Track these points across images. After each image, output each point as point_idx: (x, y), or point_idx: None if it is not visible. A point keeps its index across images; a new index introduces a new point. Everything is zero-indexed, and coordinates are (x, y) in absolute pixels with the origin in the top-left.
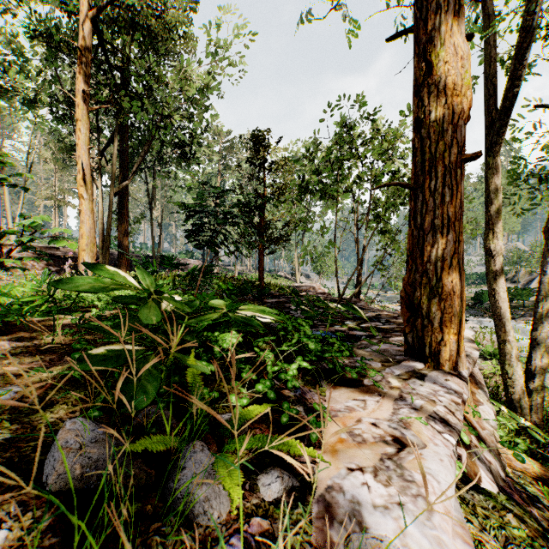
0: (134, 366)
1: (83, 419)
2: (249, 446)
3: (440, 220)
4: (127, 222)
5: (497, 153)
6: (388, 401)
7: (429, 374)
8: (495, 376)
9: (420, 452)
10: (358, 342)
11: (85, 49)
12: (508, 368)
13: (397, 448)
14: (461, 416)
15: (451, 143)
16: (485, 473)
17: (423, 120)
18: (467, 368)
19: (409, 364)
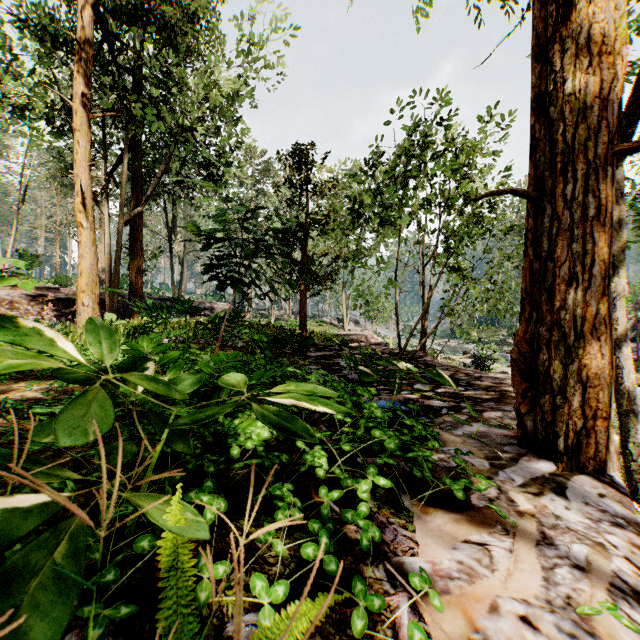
0: None
1: None
2: None
3: (580, 244)
4: (140, 258)
5: (618, 161)
6: (526, 548)
7: (569, 483)
8: None
9: None
10: (440, 418)
11: (85, 42)
12: (631, 447)
13: None
14: None
15: (597, 127)
16: None
17: (552, 93)
18: (616, 467)
19: (532, 463)
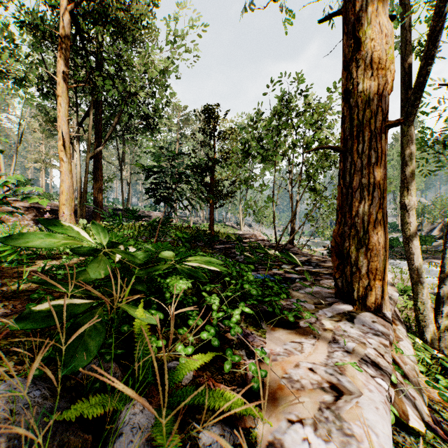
0: (63, 333)
1: (21, 380)
2: (191, 401)
3: (367, 179)
4: (101, 181)
5: (410, 122)
6: (322, 344)
7: (357, 316)
8: (405, 309)
9: (356, 400)
10: (294, 284)
11: (64, 37)
12: (420, 305)
13: (334, 396)
14: (389, 358)
15: (376, 111)
16: (412, 410)
17: (351, 91)
18: (390, 309)
19: (339, 306)
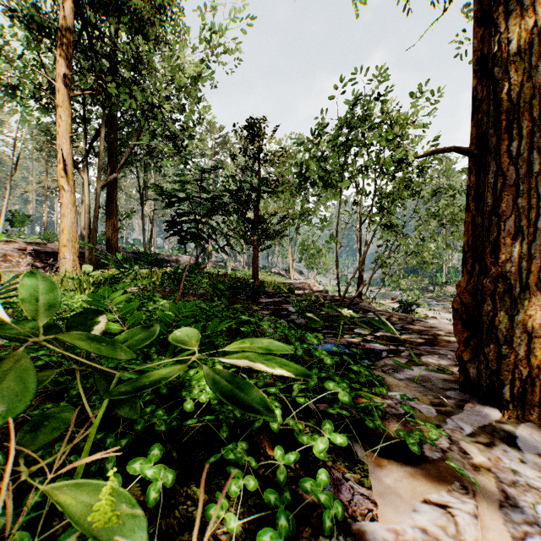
0: None
1: None
2: None
3: (524, 199)
4: (116, 217)
5: None
6: (490, 511)
7: (517, 432)
8: None
9: None
10: (381, 361)
11: (66, 30)
12: None
13: None
14: None
15: None
16: None
17: (496, 54)
18: None
19: (478, 410)
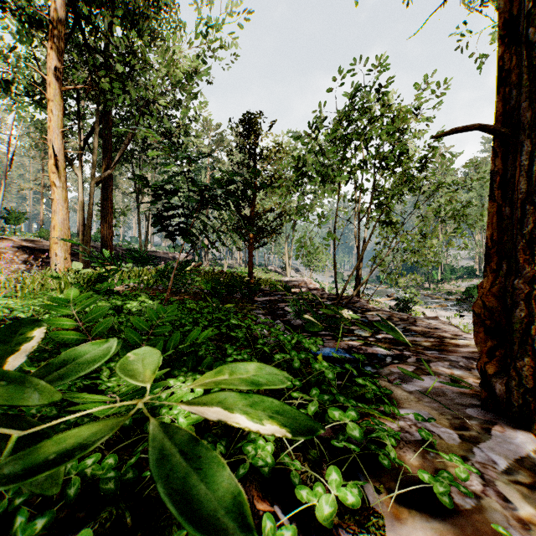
0: None
1: None
2: None
3: None
4: (111, 214)
5: None
6: None
7: None
8: None
9: None
10: (386, 369)
11: (57, 22)
12: None
13: None
14: None
15: None
16: None
17: (529, 13)
18: None
19: (509, 436)
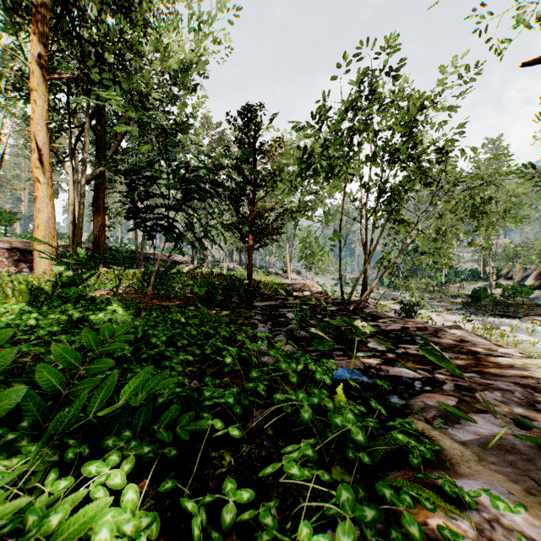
0: None
1: None
2: None
3: None
4: (104, 214)
5: None
6: None
7: None
8: None
9: None
10: (418, 400)
11: (42, 6)
12: None
13: None
14: None
15: None
16: None
17: None
18: None
19: None
